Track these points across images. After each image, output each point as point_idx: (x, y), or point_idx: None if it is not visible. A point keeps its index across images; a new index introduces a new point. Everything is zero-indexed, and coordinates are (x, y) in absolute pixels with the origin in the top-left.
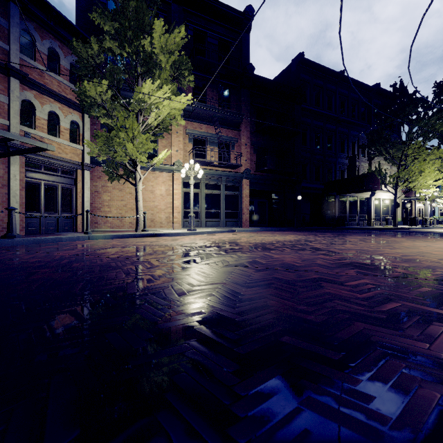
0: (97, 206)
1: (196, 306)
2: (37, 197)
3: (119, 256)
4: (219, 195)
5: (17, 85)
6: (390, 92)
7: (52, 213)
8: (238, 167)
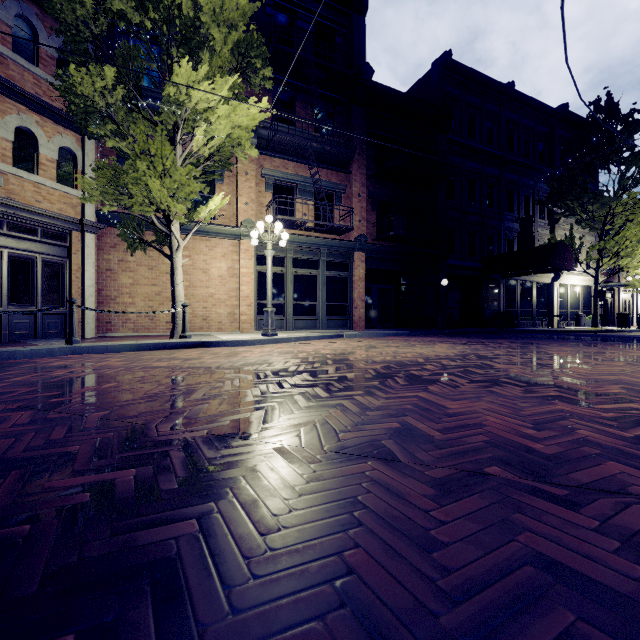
0: (110, 295)
1: None
2: None
3: (68, 405)
4: (316, 277)
5: None
6: (589, 114)
7: (24, 306)
8: (347, 231)
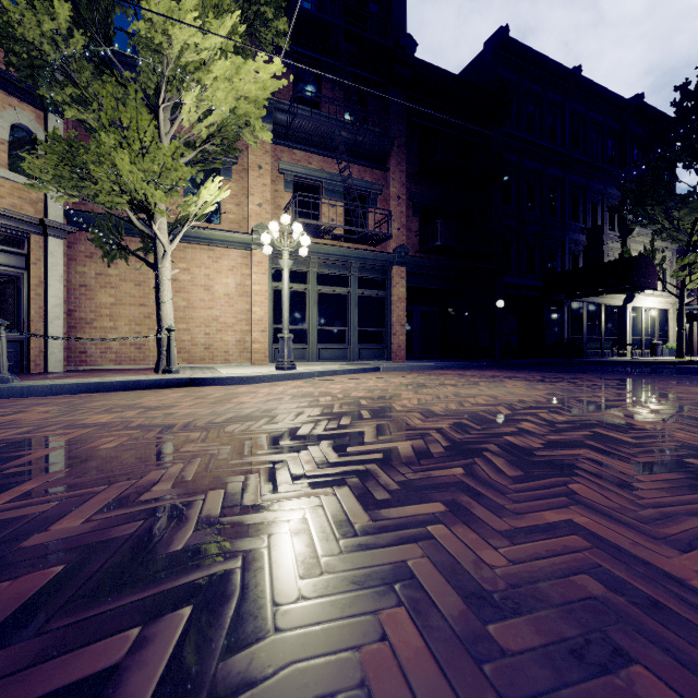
0: (85, 317)
1: None
2: None
3: None
4: (346, 297)
5: None
6: (675, 101)
7: None
8: (384, 240)
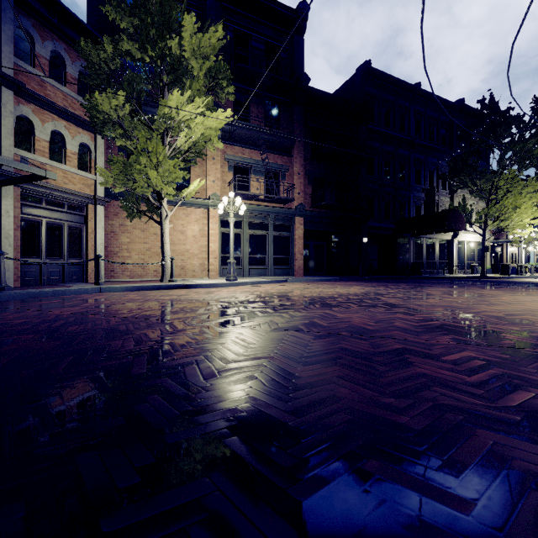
0: (113, 250)
1: (229, 399)
2: (37, 239)
3: (133, 315)
4: (266, 236)
5: (11, 97)
6: (477, 109)
7: (56, 259)
8: (289, 201)
